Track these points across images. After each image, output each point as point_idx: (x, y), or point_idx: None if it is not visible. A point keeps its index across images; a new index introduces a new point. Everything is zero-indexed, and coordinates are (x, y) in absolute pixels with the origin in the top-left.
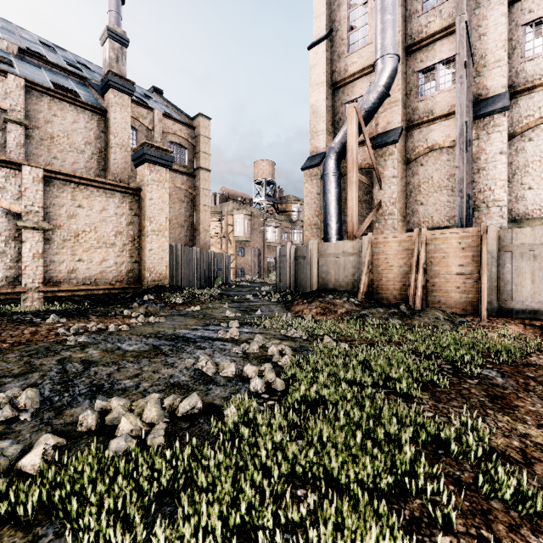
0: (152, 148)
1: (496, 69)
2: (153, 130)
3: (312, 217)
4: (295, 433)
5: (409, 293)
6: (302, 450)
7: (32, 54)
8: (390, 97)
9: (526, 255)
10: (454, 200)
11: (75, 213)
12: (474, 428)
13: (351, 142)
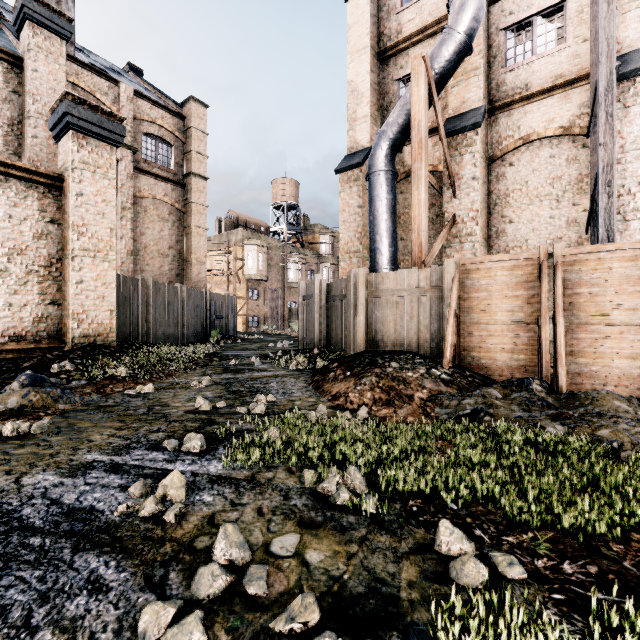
0: (81, 106)
1: (634, 12)
2: (119, 112)
3: (351, 241)
4: None
5: (542, 361)
6: None
7: None
8: (467, 63)
9: None
10: (560, 215)
11: None
12: None
13: (418, 113)
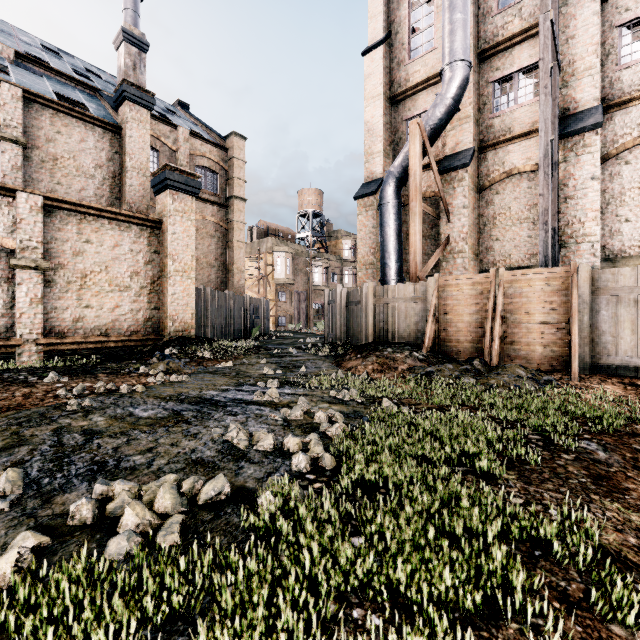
0: (175, 172)
1: (587, 79)
2: (178, 151)
3: (367, 255)
4: (349, 529)
5: (484, 346)
6: (359, 554)
7: (32, 60)
8: (460, 112)
9: (625, 300)
10: (536, 235)
11: (81, 249)
12: (578, 521)
13: (414, 165)
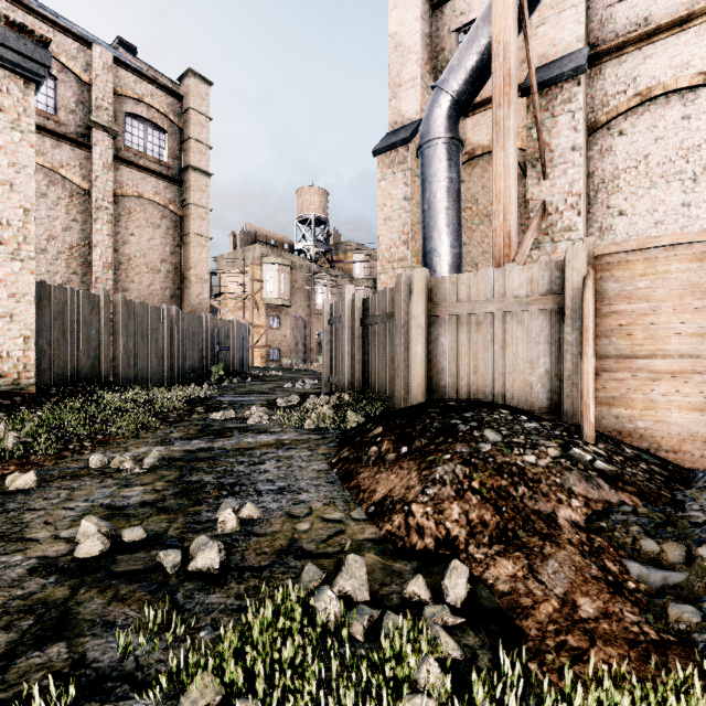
0: None
1: None
2: (92, 83)
3: (395, 246)
4: None
5: None
6: None
7: None
8: None
9: None
10: (699, 201)
11: None
12: None
13: (504, 31)
